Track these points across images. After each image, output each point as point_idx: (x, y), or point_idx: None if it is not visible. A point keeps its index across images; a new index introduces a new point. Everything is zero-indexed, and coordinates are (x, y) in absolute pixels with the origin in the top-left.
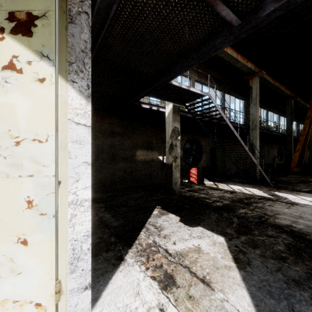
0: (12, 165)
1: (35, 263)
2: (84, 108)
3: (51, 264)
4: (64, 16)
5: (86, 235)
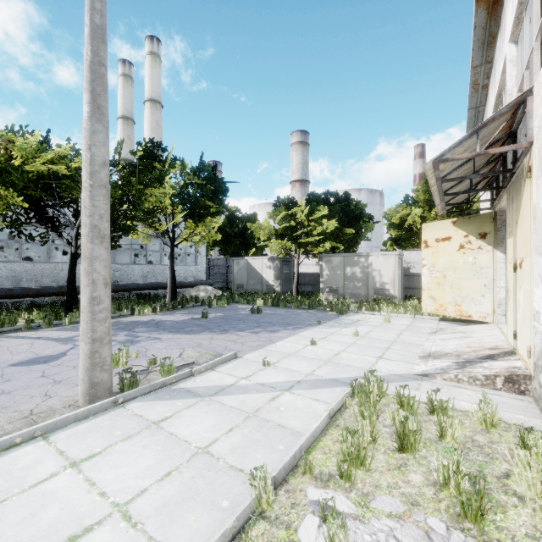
0: (479, 275)
1: (486, 302)
2: (502, 257)
3: (491, 303)
4: (495, 231)
5: (503, 298)
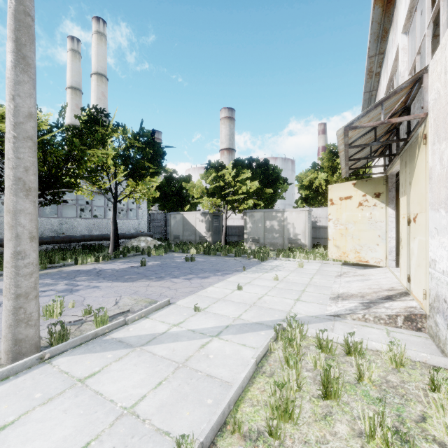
0: (375, 227)
1: (380, 250)
2: (393, 213)
3: (384, 250)
4: (387, 191)
5: (393, 246)
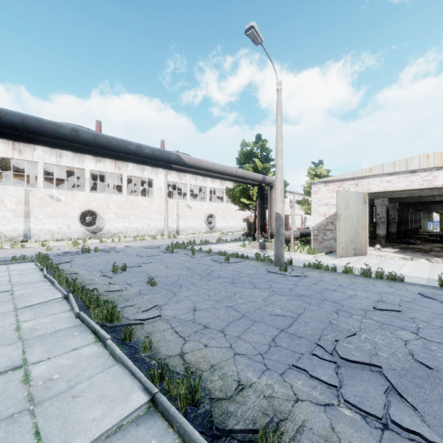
0: None
1: None
2: None
3: None
4: None
5: None
